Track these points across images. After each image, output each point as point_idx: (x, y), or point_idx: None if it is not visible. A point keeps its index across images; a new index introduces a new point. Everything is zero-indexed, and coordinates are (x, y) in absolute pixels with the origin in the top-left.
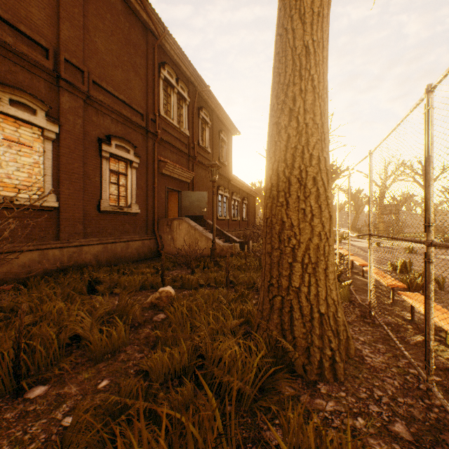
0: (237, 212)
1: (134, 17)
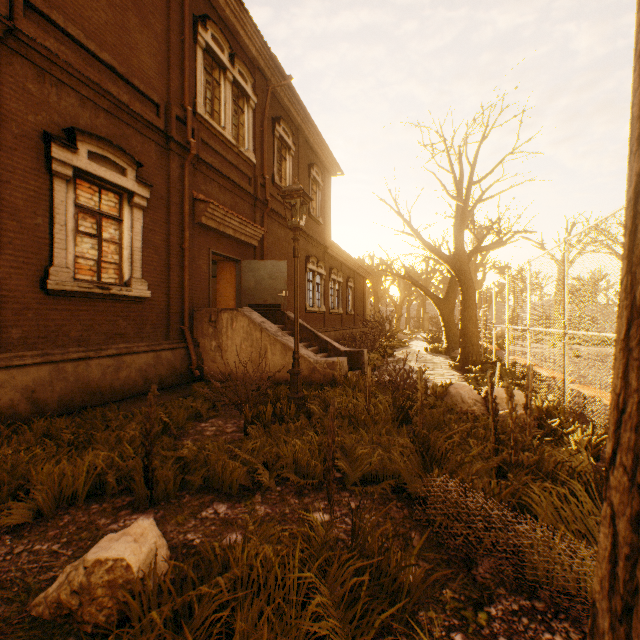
0: (338, 300)
1: None
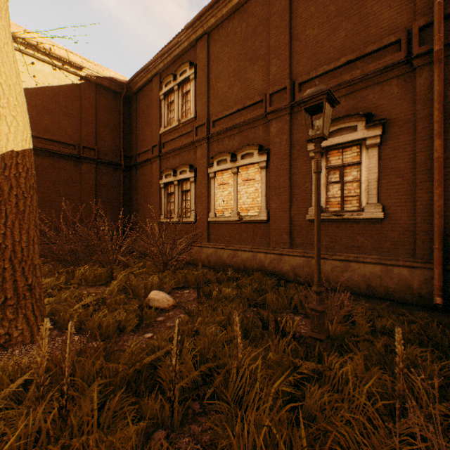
0: None
1: None
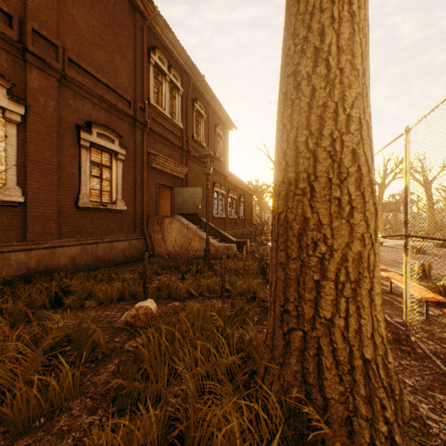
0: (233, 210)
1: None
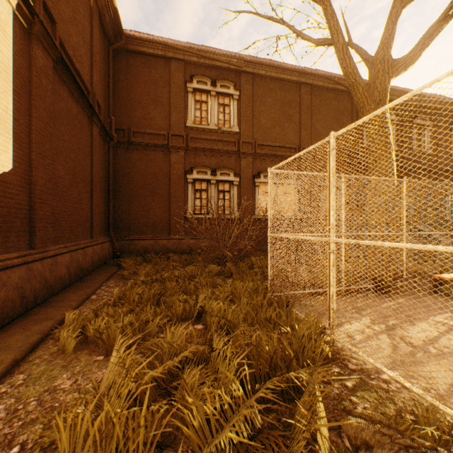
0: None
1: (341, 94)
